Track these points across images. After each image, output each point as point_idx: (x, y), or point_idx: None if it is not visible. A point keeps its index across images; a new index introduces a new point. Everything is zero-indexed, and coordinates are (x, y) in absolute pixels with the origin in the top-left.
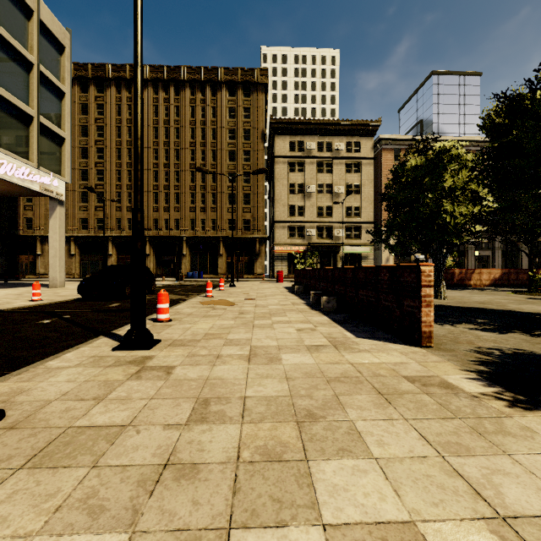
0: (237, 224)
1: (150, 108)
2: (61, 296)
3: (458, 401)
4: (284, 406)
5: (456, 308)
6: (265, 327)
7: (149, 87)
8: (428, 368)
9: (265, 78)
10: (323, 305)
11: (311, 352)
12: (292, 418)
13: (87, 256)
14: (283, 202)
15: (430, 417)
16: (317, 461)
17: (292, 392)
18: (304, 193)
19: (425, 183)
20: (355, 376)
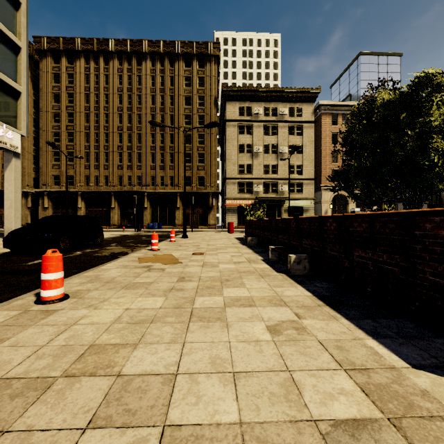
0: (192, 180)
1: (115, 77)
2: None
3: None
4: None
5: None
6: (210, 319)
7: (114, 58)
8: None
9: (218, 50)
10: (291, 267)
11: None
12: None
13: (59, 209)
14: (233, 161)
15: None
16: None
17: None
18: (252, 153)
19: (399, 121)
20: None
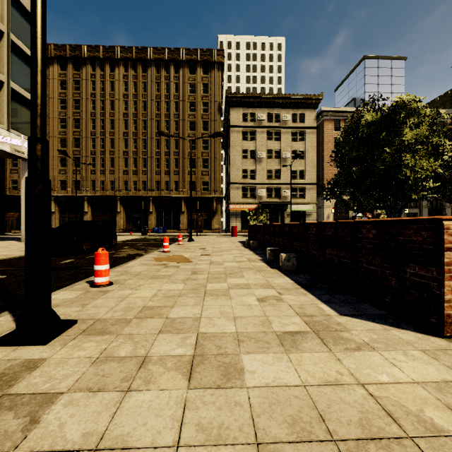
0: (196, 185)
1: (121, 84)
2: (22, 251)
3: None
4: None
5: None
6: (219, 295)
7: (119, 65)
8: None
9: (222, 57)
10: (282, 263)
11: (287, 351)
12: None
13: (66, 213)
14: (237, 166)
15: None
16: None
17: None
18: (256, 158)
19: (381, 139)
20: (393, 437)
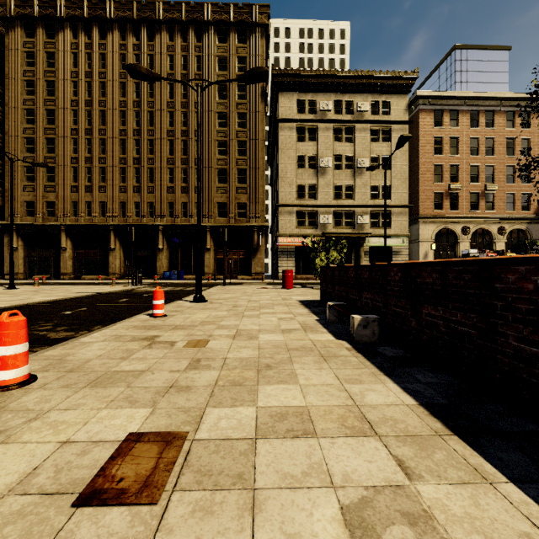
0: (228, 209)
1: (116, 57)
2: None
3: None
4: None
5: None
6: None
7: (114, 30)
8: None
9: (266, 17)
10: None
11: None
12: None
13: (34, 251)
14: (289, 180)
15: None
16: None
17: None
18: (317, 168)
19: None
20: None
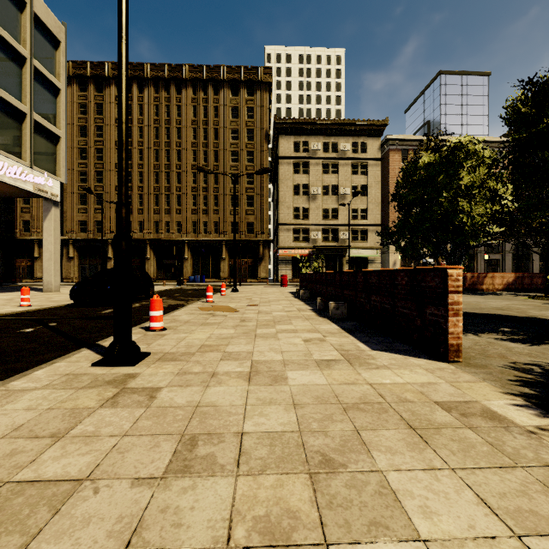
0: (240, 227)
1: (151, 108)
2: (53, 301)
3: (513, 440)
4: (292, 447)
5: (475, 315)
6: (268, 337)
7: (149, 86)
8: (462, 390)
9: (269, 76)
10: (331, 312)
11: (322, 369)
12: (303, 468)
13: (86, 260)
14: (287, 204)
15: (483, 465)
16: (341, 545)
17: (301, 426)
18: (309, 194)
19: (439, 182)
20: (377, 402)
